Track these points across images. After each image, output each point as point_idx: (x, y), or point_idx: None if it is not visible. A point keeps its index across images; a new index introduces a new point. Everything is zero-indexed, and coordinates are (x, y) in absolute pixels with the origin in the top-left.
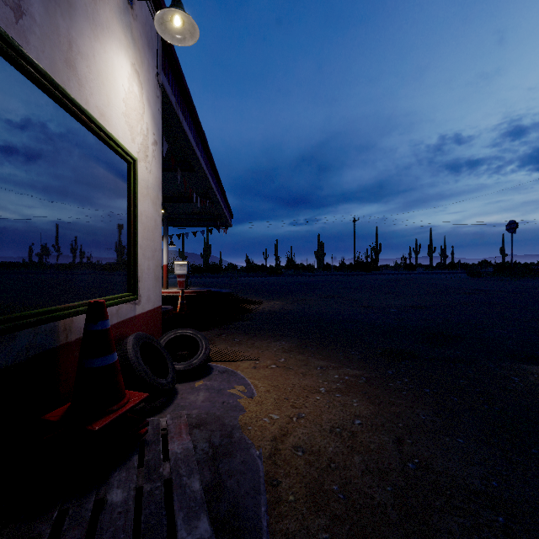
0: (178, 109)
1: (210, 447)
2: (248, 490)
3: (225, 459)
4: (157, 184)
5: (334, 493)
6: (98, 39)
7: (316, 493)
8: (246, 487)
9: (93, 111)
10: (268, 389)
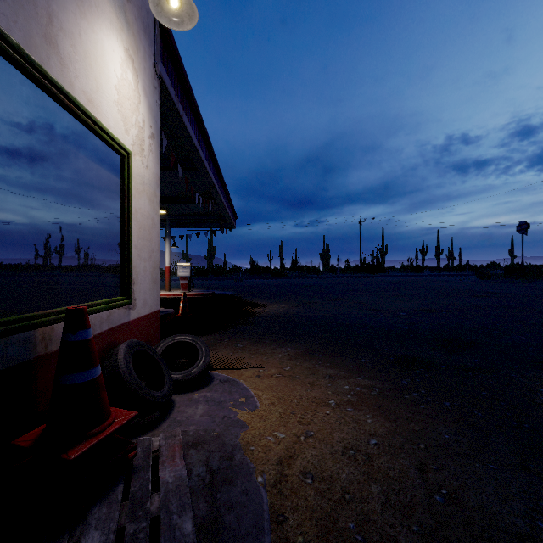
0: (179, 102)
1: (208, 472)
2: (250, 528)
3: (224, 487)
4: (154, 181)
5: (351, 534)
6: (85, 16)
7: (329, 533)
8: (247, 524)
9: (79, 96)
10: (272, 401)
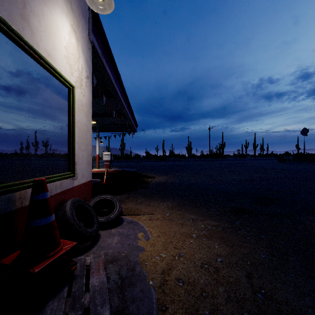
0: (103, 58)
1: (119, 278)
2: (145, 314)
3: (129, 288)
4: (88, 103)
5: None
6: (46, 4)
7: None
8: (143, 311)
9: (43, 52)
10: (158, 235)
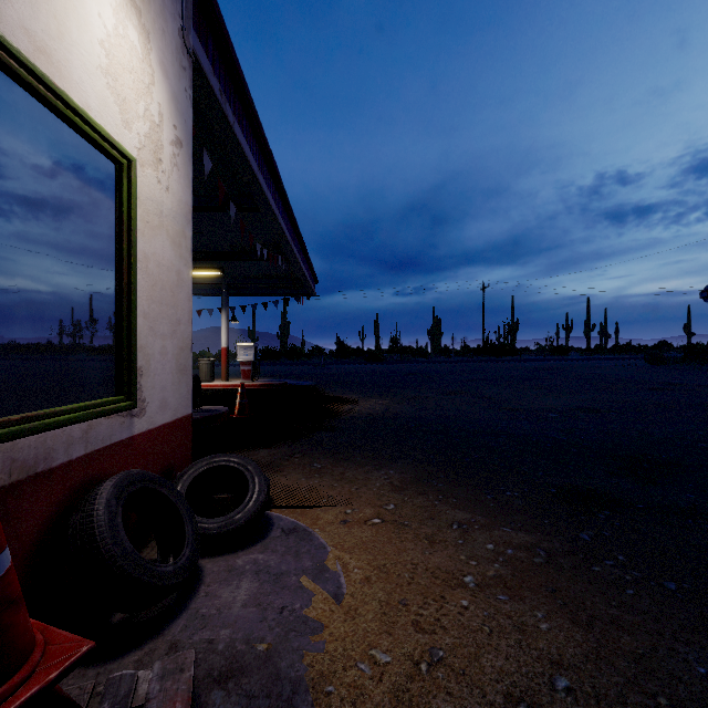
0: (226, 102)
1: None
2: None
3: None
4: (181, 213)
5: None
6: None
7: None
8: None
9: (15, 35)
10: (367, 575)
